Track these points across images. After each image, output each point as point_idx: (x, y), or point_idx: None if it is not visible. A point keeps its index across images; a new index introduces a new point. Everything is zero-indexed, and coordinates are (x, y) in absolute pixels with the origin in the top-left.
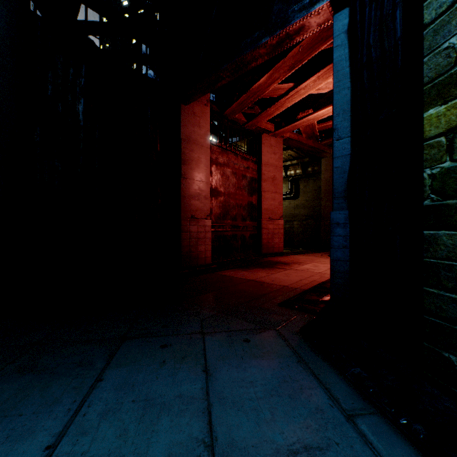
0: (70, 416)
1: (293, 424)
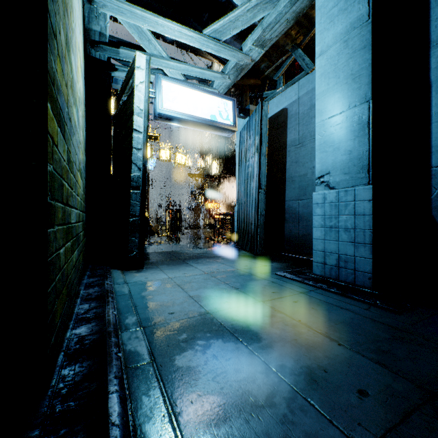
0: (313, 328)
1: (192, 349)
